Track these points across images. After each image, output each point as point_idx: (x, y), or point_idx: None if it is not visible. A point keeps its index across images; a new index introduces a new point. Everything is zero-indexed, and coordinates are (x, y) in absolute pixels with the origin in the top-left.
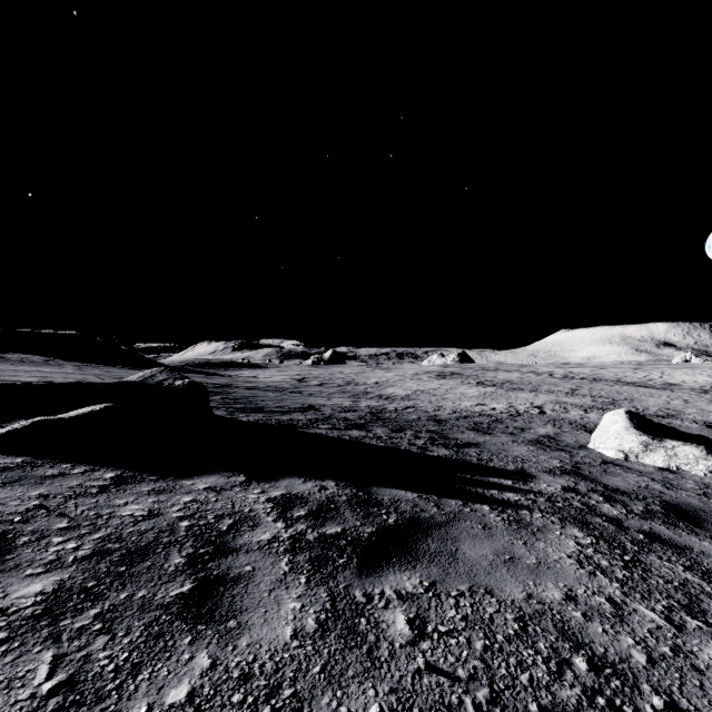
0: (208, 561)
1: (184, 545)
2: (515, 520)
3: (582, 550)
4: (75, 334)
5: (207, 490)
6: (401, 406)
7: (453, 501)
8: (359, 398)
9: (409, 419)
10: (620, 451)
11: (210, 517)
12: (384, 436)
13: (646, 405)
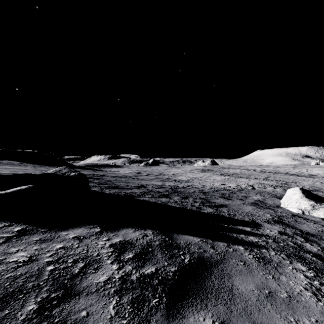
0: (54, 306)
1: (41, 290)
2: (261, 257)
3: (311, 282)
4: (34, 151)
5: (74, 238)
6: (185, 185)
7: (221, 243)
8: (165, 181)
9: (190, 192)
10: (299, 209)
11: (69, 261)
12: (178, 201)
13: (303, 185)
